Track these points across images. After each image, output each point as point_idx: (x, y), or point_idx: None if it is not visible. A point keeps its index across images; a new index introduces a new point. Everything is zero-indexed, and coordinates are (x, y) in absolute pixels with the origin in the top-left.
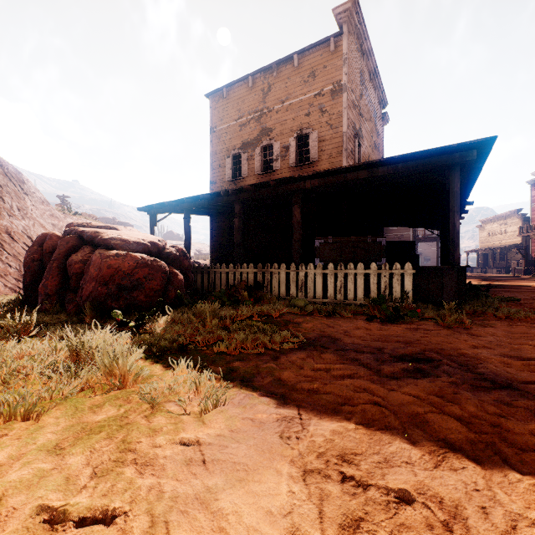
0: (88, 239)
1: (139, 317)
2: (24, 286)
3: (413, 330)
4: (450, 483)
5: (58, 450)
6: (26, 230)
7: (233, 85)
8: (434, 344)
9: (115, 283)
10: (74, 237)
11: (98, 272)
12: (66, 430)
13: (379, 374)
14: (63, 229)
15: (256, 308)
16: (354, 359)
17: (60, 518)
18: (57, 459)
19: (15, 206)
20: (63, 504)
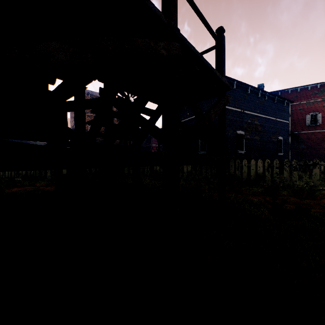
0: None
1: None
2: None
3: None
4: None
5: None
6: None
7: None
8: None
9: None
10: None
11: None
12: None
13: None
14: None
15: None
16: None
17: None
18: None
19: None
20: None
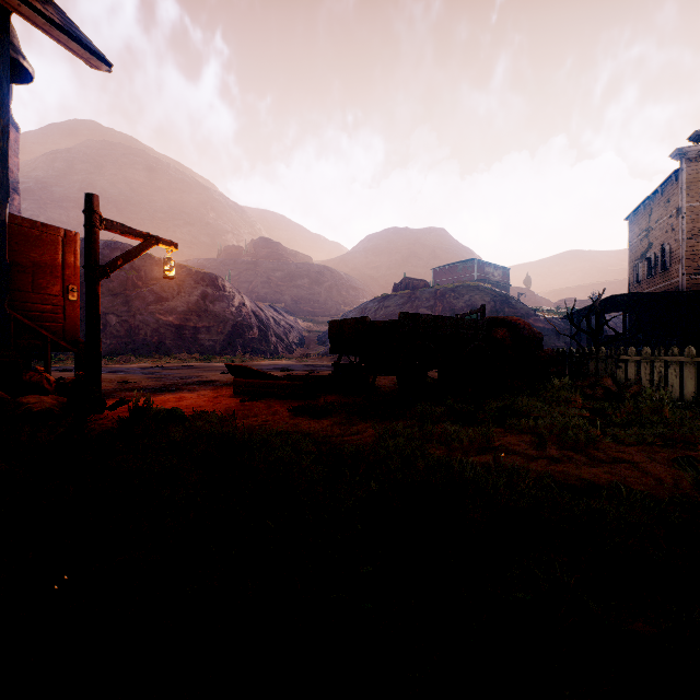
0: None
1: None
2: None
3: None
4: None
5: None
6: None
7: (636, 210)
8: None
9: None
10: None
11: None
12: None
13: None
14: (541, 329)
15: None
16: None
17: None
18: None
19: None
20: None
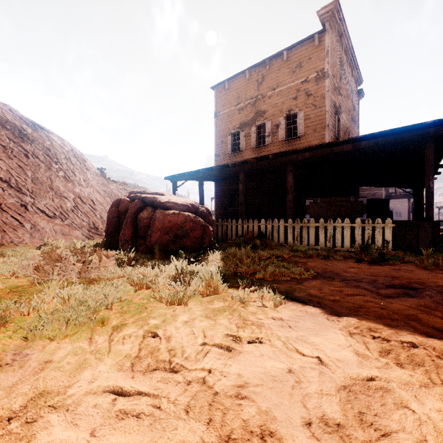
0: (149, 202)
1: (195, 255)
2: (108, 234)
3: (396, 270)
4: (438, 343)
5: (210, 317)
6: (89, 195)
7: (233, 78)
8: (416, 279)
9: (173, 233)
10: (140, 201)
11: (162, 225)
12: (204, 310)
13: (378, 294)
14: (110, 194)
15: (272, 251)
16: (357, 285)
17: (238, 339)
18: (212, 321)
19: (82, 179)
20: (236, 334)
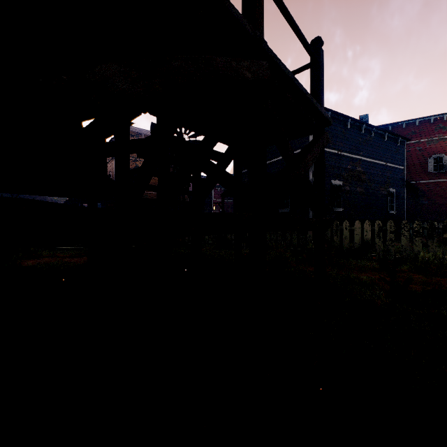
0: None
1: None
2: None
3: None
4: None
5: None
6: None
7: None
8: None
9: None
10: None
11: None
12: None
13: None
14: None
15: None
16: None
17: None
18: None
19: None
20: None
